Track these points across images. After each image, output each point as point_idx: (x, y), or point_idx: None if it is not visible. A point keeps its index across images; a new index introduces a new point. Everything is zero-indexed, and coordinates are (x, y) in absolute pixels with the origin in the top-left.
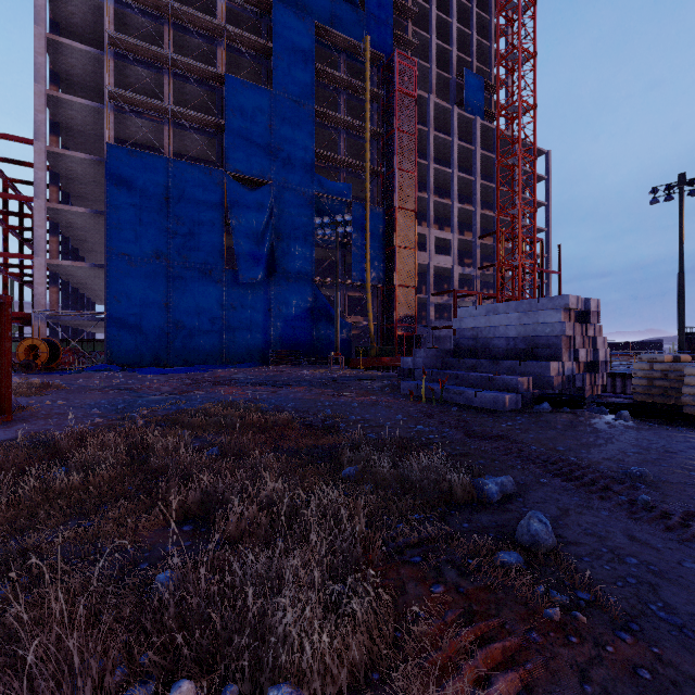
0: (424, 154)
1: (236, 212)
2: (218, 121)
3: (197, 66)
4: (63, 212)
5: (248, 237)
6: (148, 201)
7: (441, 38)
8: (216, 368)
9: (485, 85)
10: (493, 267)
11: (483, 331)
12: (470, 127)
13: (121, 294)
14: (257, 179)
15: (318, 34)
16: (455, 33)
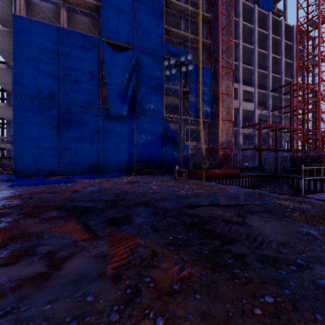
0: None
1: (108, 66)
2: (96, 2)
3: None
4: None
5: (117, 84)
6: (44, 57)
7: None
8: (87, 178)
9: None
10: (279, 110)
11: None
12: (264, 21)
13: (23, 124)
14: (124, 45)
15: None
16: None
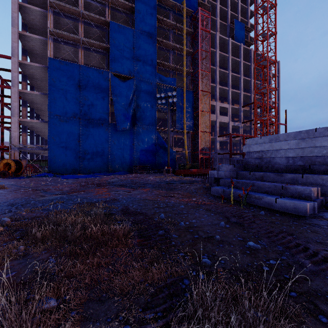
0: (213, 64)
1: (115, 93)
2: (106, 45)
3: (95, 17)
4: (27, 94)
5: (121, 106)
6: (69, 87)
7: (222, 5)
8: (104, 175)
9: (245, 28)
10: (250, 122)
11: (267, 153)
12: (237, 49)
13: (55, 136)
14: (127, 76)
15: (158, 0)
16: (229, 1)
